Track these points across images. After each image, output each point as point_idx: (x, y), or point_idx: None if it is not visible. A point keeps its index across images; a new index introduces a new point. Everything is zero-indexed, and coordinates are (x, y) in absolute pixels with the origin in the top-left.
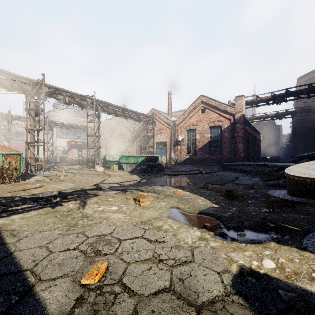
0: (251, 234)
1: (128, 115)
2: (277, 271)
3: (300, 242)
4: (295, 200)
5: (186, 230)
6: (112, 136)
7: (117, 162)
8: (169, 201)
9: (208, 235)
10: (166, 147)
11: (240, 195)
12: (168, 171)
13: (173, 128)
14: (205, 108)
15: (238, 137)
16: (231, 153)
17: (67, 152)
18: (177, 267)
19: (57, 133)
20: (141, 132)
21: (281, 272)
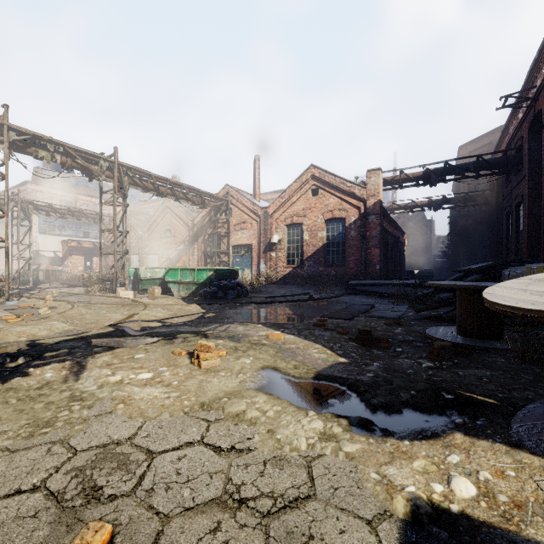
0: (415, 417)
1: (182, 195)
2: (483, 505)
3: (507, 430)
4: (472, 343)
5: (294, 417)
6: (152, 233)
7: (160, 281)
8: (257, 355)
9: (338, 426)
10: (251, 254)
11: (383, 337)
12: (255, 295)
13: (264, 220)
14: (318, 188)
15: (372, 238)
16: (361, 264)
17: (61, 261)
18: (279, 515)
19: (40, 225)
20: (205, 227)
21: (490, 505)
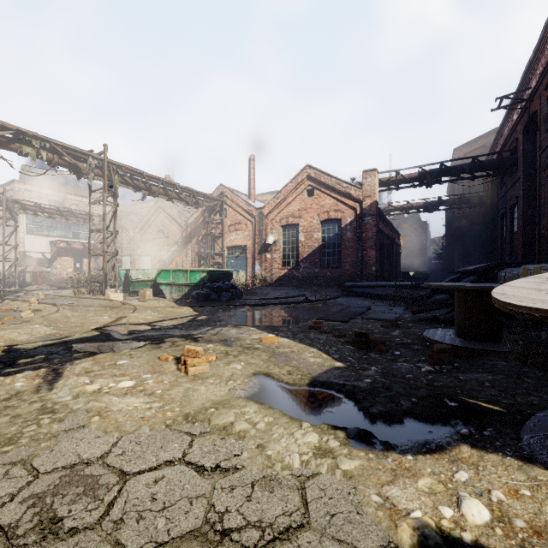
0: (417, 427)
1: (175, 194)
2: (499, 532)
3: (517, 442)
4: (471, 346)
5: (287, 430)
6: (144, 234)
7: (152, 283)
8: (249, 360)
9: (335, 440)
10: (246, 256)
11: (380, 340)
12: (250, 297)
13: (259, 221)
14: (314, 188)
15: (368, 239)
16: (357, 266)
17: (49, 263)
18: None
19: (27, 225)
20: (199, 227)
21: (506, 532)
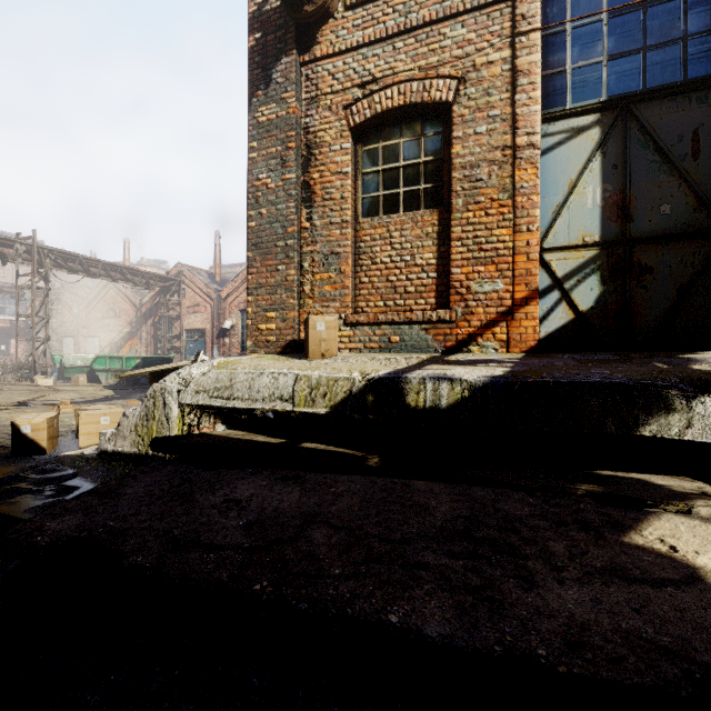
0: None
1: (120, 275)
2: None
3: None
4: None
5: None
6: (91, 312)
7: (89, 369)
8: None
9: None
10: (206, 340)
11: None
12: None
13: (218, 304)
14: None
15: None
16: None
17: None
18: None
19: None
20: (156, 308)
21: None
